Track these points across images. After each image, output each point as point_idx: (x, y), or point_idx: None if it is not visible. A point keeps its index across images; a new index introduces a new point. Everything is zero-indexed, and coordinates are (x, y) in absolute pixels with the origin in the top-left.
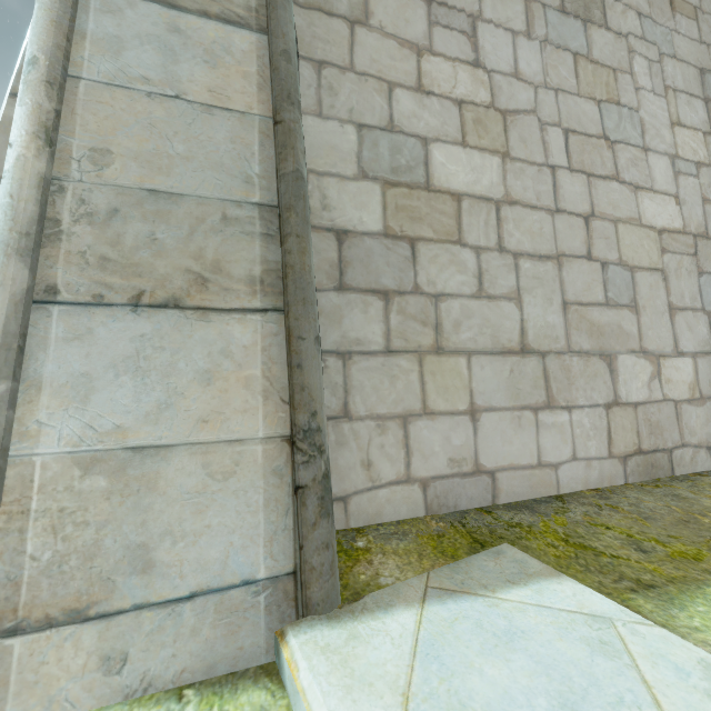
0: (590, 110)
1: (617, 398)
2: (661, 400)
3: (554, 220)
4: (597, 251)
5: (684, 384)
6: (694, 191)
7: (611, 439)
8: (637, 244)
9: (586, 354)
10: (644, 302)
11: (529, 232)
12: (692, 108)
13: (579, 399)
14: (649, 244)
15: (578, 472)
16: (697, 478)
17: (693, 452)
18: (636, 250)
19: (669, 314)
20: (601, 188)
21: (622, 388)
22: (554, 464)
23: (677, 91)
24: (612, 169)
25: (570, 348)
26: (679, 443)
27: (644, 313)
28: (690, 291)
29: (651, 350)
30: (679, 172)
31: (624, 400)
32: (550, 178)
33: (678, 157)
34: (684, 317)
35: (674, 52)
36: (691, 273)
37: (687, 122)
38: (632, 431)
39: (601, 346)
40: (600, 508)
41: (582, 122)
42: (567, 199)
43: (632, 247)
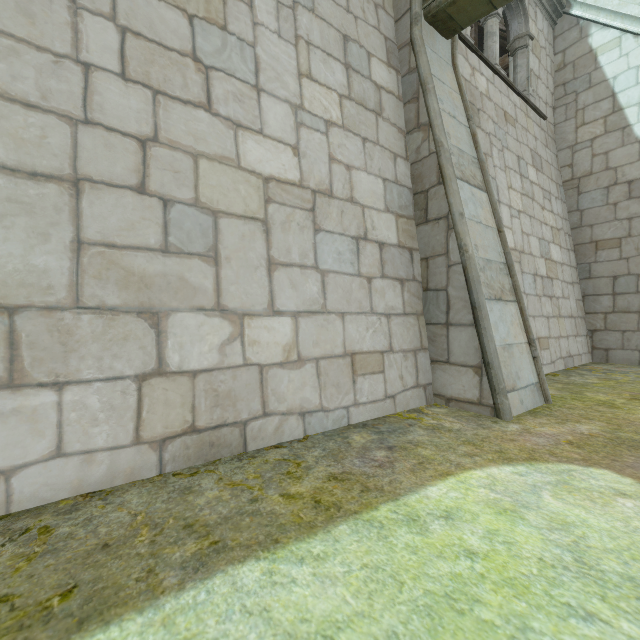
0: (174, 20)
1: (163, 366)
2: (240, 365)
3: (79, 132)
4: (154, 184)
5: (278, 346)
6: (320, 147)
7: (141, 420)
8: (228, 187)
9: (110, 311)
10: (230, 253)
11: (13, 137)
12: (329, 67)
13: (84, 371)
14: (247, 190)
15: (64, 473)
16: (266, 452)
17: (281, 421)
18: (226, 193)
19: (268, 269)
20: (177, 112)
21: (173, 353)
22: (6, 470)
23: (311, 45)
24: (200, 95)
25: (80, 302)
26: (259, 413)
27: (228, 266)
28: (300, 247)
29: (232, 308)
30: (302, 124)
31: (175, 368)
32: (79, 77)
33: (303, 109)
34: (288, 273)
35: (313, 7)
36: (305, 229)
37: (320, 79)
38: (184, 406)
39: (144, 301)
40: (15, 538)
41: (157, 29)
42: (108, 111)
43: (220, 188)
